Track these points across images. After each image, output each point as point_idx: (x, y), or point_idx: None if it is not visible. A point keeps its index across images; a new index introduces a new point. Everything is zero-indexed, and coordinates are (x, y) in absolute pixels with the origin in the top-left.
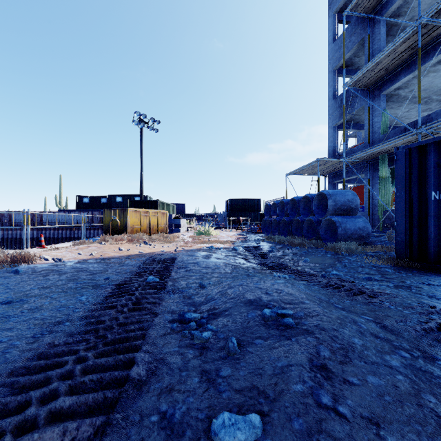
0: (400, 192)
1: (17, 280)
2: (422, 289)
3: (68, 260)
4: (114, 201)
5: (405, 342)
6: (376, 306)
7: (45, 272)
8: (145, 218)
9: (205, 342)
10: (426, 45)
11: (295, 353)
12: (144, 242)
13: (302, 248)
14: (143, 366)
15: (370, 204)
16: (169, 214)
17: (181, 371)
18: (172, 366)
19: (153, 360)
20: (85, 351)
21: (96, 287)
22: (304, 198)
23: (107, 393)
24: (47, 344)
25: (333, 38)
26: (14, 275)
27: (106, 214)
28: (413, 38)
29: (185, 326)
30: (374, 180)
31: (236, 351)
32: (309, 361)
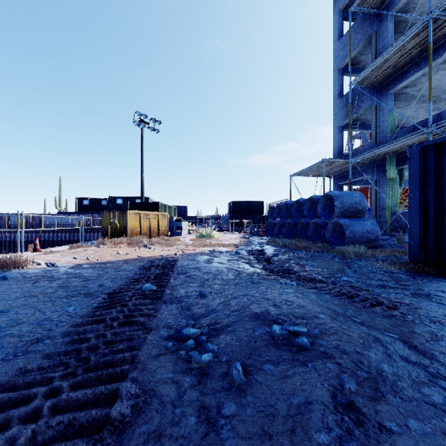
0: (413, 193)
1: (3, 287)
2: (443, 298)
3: (62, 264)
4: (115, 203)
5: (442, 367)
6: (399, 319)
7: (35, 278)
8: (145, 221)
9: (205, 366)
10: (436, 41)
11: (313, 385)
12: (143, 245)
13: (307, 252)
14: (128, 401)
15: (377, 206)
16: (170, 216)
17: (175, 407)
18: (164, 399)
19: (141, 392)
20: (62, 379)
21: (88, 295)
22: (310, 200)
23: (78, 443)
24: (18, 369)
25: (339, 36)
26: (2, 281)
27: (105, 216)
28: (423, 34)
29: (181, 345)
30: (381, 182)
31: (241, 381)
32: (332, 397)
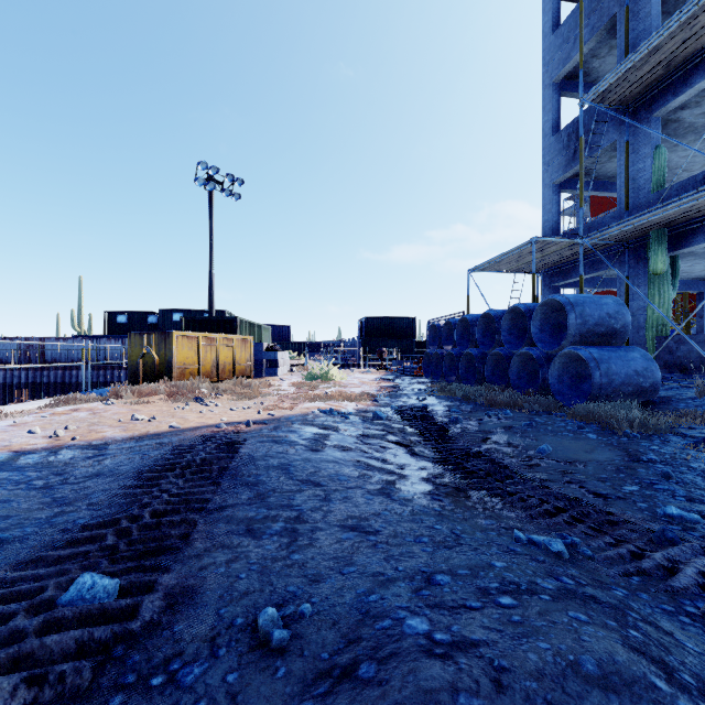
0: None
1: None
2: None
3: None
4: (170, 320)
5: None
6: None
7: None
8: (209, 351)
9: None
10: None
11: None
12: (196, 398)
13: (516, 413)
14: None
15: None
16: (258, 343)
17: None
18: None
19: None
20: None
21: None
22: (511, 312)
23: None
24: None
25: (553, 26)
26: None
27: (133, 343)
28: None
29: None
30: (637, 280)
31: None
32: None
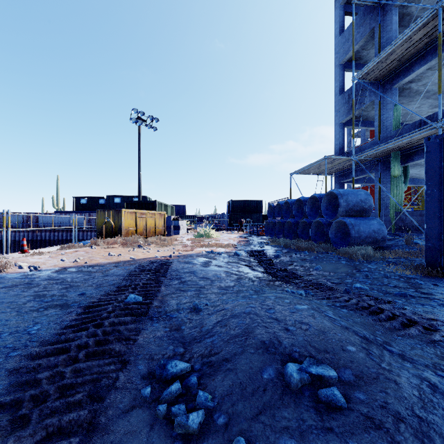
0: (431, 190)
1: None
2: None
3: (46, 268)
4: (112, 202)
5: None
6: None
7: (10, 285)
8: (142, 220)
9: (193, 433)
10: None
11: None
12: (138, 245)
13: (310, 253)
14: None
15: (380, 205)
16: (168, 216)
17: None
18: None
19: None
20: None
21: (65, 307)
22: (312, 199)
23: None
24: None
25: (340, 31)
26: None
27: (99, 216)
28: (431, 24)
29: (163, 392)
30: (385, 180)
31: None
32: None
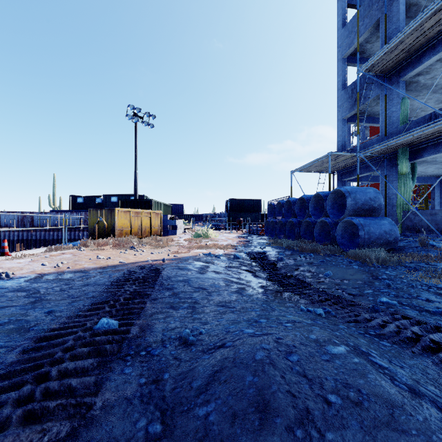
0: None
1: None
2: None
3: (21, 274)
4: (109, 201)
5: None
6: None
7: None
8: (136, 219)
9: None
10: None
11: None
12: (131, 247)
13: (316, 255)
14: None
15: (386, 203)
16: (165, 215)
17: None
18: None
19: None
20: None
21: (21, 333)
22: (315, 197)
23: None
24: None
25: (343, 23)
26: None
27: (92, 215)
28: None
29: None
30: (391, 177)
31: None
32: None
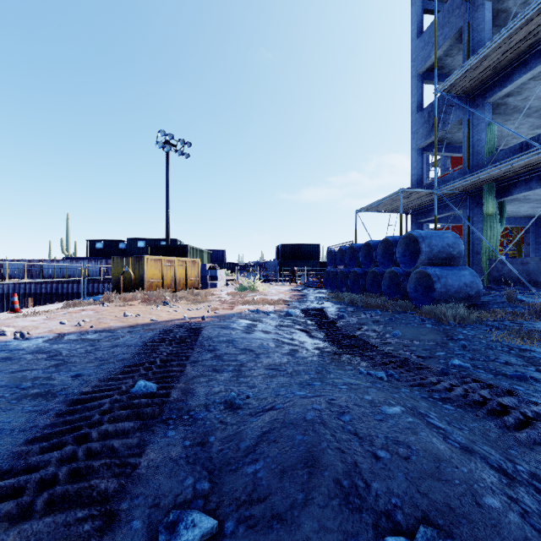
0: None
1: None
2: None
3: (38, 334)
4: (135, 247)
5: None
6: None
7: None
8: (169, 269)
9: None
10: None
11: None
12: (163, 302)
13: (384, 312)
14: None
15: (470, 250)
16: (203, 263)
17: None
18: None
19: None
20: None
21: (47, 397)
22: (384, 242)
23: None
24: None
25: (418, 33)
26: None
27: (116, 264)
28: (537, 20)
29: None
30: (476, 219)
31: None
32: None
